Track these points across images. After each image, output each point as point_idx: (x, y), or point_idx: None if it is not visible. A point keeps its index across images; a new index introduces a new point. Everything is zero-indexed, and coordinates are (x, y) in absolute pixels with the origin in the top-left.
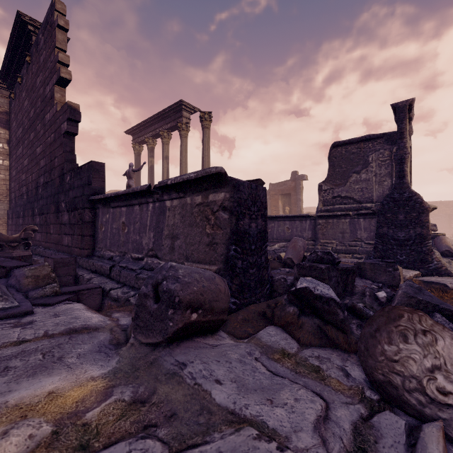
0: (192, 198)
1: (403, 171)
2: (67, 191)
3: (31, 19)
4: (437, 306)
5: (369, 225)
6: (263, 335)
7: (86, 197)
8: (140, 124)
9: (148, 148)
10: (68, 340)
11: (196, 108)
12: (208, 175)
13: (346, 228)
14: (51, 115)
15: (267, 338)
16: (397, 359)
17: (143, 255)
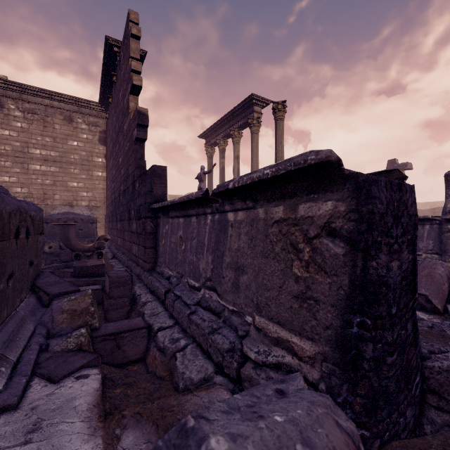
0: (266, 210)
1: None
2: (135, 199)
3: (116, 41)
4: None
5: None
6: None
7: (148, 205)
8: (212, 126)
9: (220, 149)
10: None
11: (268, 100)
12: (299, 168)
13: None
14: (127, 124)
15: None
16: None
17: (199, 285)
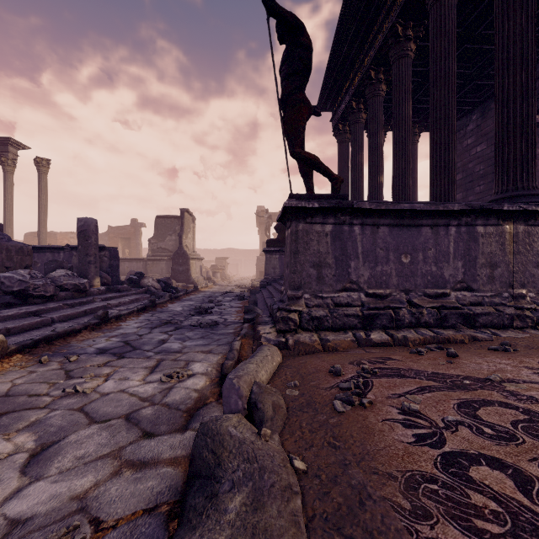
0: None
1: (182, 241)
2: None
3: None
4: (162, 281)
5: None
6: None
7: None
8: None
9: None
10: None
11: (27, 146)
12: (100, 247)
13: (164, 267)
14: None
15: None
16: (144, 282)
17: None
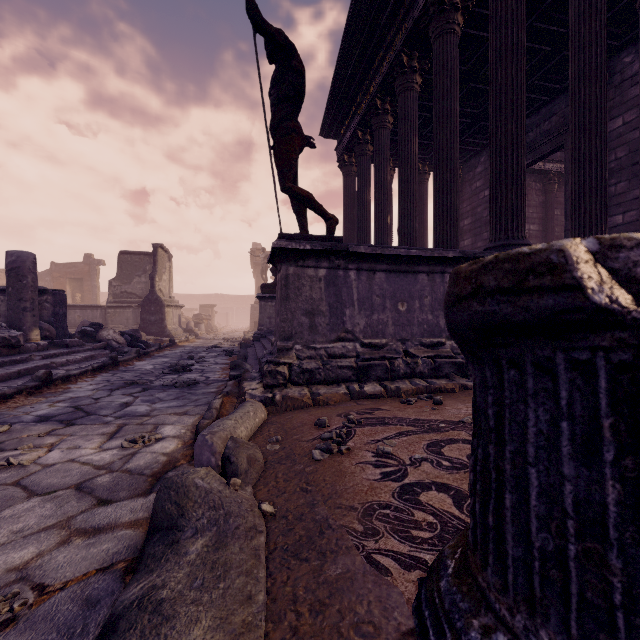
0: None
1: (154, 284)
2: None
3: None
4: (128, 333)
5: None
6: None
7: None
8: None
9: None
10: None
11: None
12: (39, 289)
13: (130, 316)
14: None
15: None
16: (102, 335)
17: None
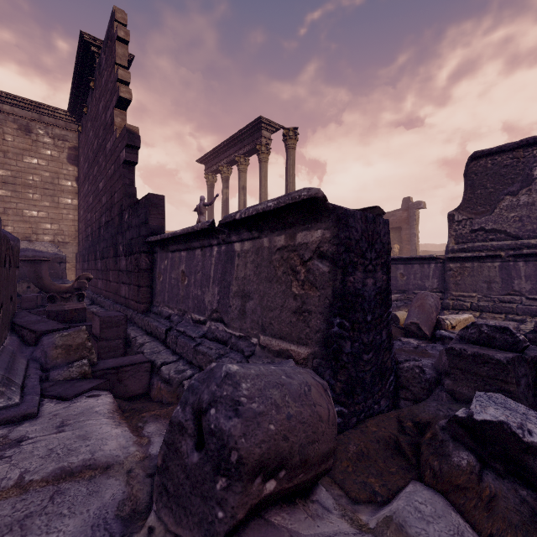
0: (270, 239)
1: None
2: (124, 231)
3: (94, 39)
4: None
5: (535, 271)
6: (408, 515)
7: (142, 238)
8: (213, 150)
9: (223, 178)
10: (46, 504)
11: (278, 125)
12: (295, 202)
13: (494, 276)
14: (111, 143)
15: (420, 528)
16: None
17: (205, 318)
